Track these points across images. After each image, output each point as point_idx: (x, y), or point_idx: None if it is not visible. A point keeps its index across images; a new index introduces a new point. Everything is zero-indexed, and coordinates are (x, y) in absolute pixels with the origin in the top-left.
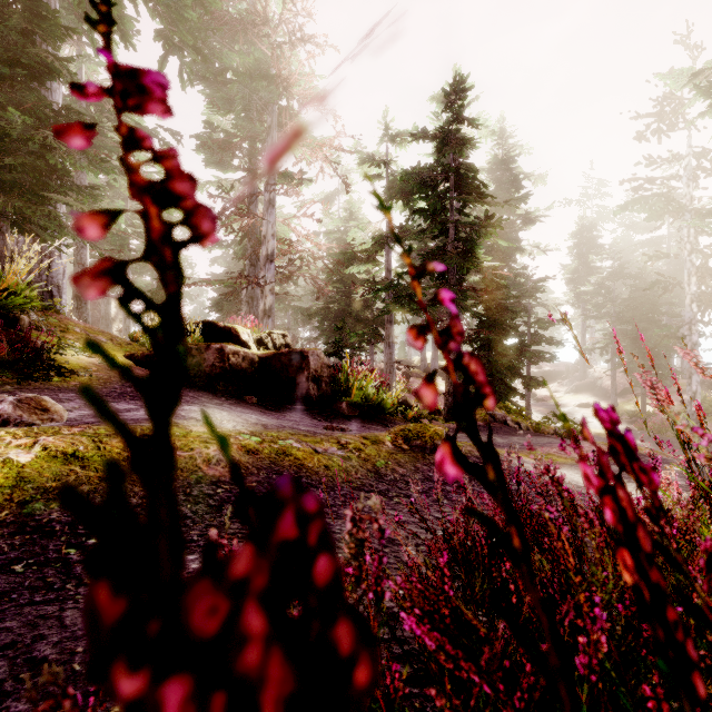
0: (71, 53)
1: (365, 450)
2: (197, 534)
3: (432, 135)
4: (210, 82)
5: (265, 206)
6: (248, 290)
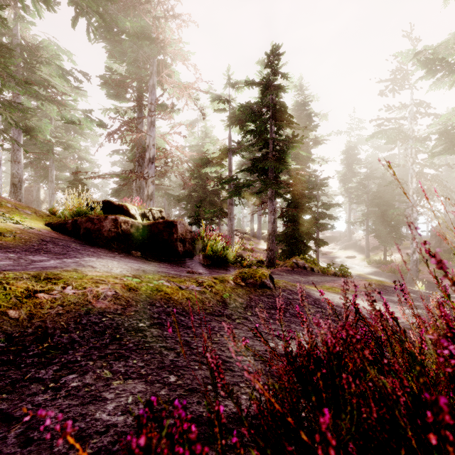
0: (10, 15)
1: (215, 286)
2: (81, 355)
3: (258, 82)
4: (110, 41)
5: (148, 125)
6: (137, 182)
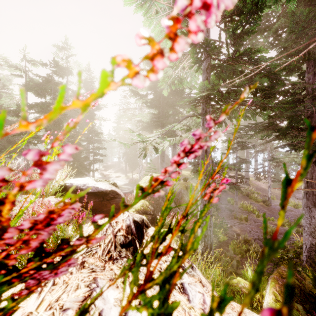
0: None
1: None
2: None
3: (43, 76)
4: None
5: None
6: None
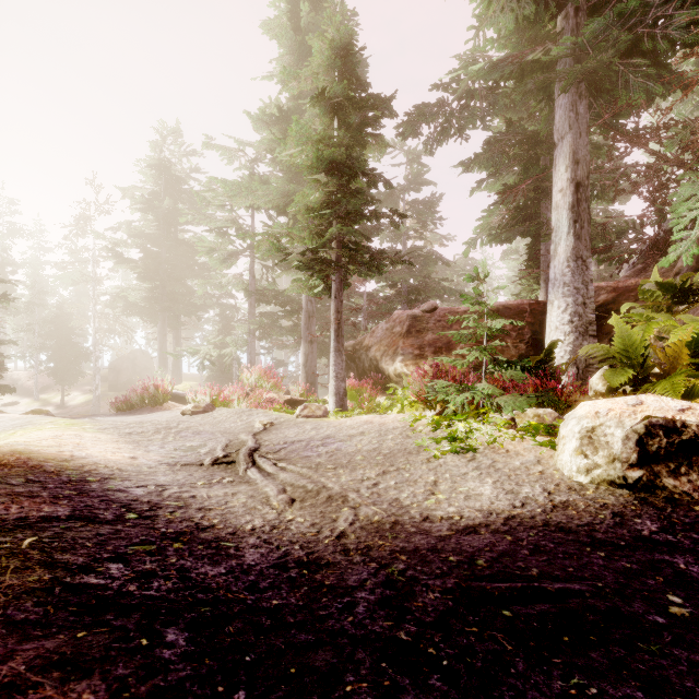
0: None
1: None
2: None
3: None
4: None
5: None
6: None
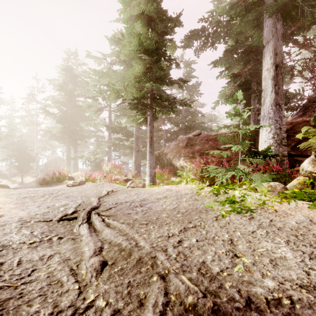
0: None
1: None
2: None
3: None
4: None
5: None
6: None
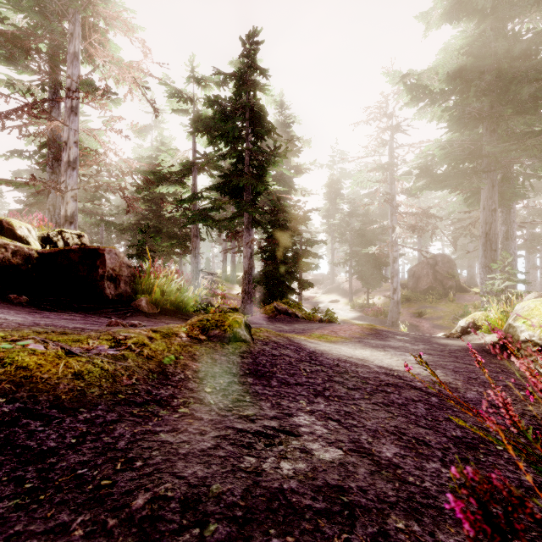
0: None
1: (150, 345)
2: None
3: (231, 73)
4: None
5: (66, 112)
6: (49, 198)
